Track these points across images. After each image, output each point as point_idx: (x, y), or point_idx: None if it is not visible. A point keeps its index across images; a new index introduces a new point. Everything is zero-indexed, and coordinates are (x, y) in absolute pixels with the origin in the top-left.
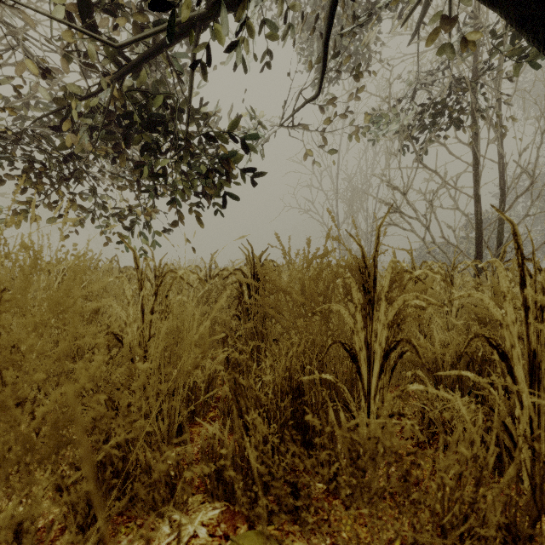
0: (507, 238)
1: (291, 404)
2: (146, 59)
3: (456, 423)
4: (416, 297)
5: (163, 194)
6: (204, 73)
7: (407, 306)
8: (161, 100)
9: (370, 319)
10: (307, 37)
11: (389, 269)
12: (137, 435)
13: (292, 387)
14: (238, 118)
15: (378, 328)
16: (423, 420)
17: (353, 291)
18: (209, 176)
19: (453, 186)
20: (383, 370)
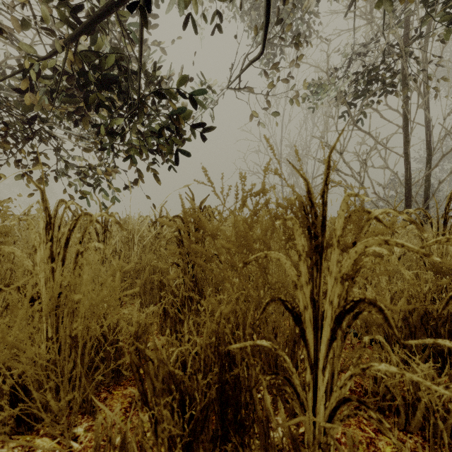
0: (434, 193)
1: (219, 375)
2: (99, 19)
3: (421, 396)
4: (385, 242)
5: (119, 151)
6: (145, 20)
7: (363, 255)
8: (114, 60)
9: (318, 271)
10: (254, 18)
11: (343, 206)
12: (31, 412)
13: (220, 354)
14: (185, 75)
15: (328, 282)
16: (375, 382)
17: (296, 236)
18: (160, 133)
19: (385, 146)
20: (335, 336)
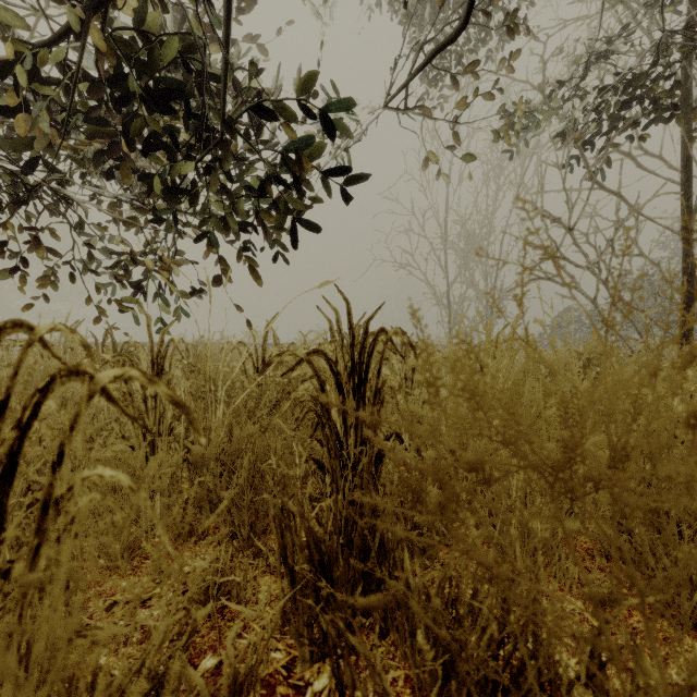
0: None
1: None
2: None
3: None
4: None
5: (187, 222)
6: None
7: None
8: (176, 47)
9: None
10: (414, 4)
11: None
12: None
13: None
14: (313, 72)
15: None
16: None
17: None
18: (263, 188)
19: (647, 217)
20: None
